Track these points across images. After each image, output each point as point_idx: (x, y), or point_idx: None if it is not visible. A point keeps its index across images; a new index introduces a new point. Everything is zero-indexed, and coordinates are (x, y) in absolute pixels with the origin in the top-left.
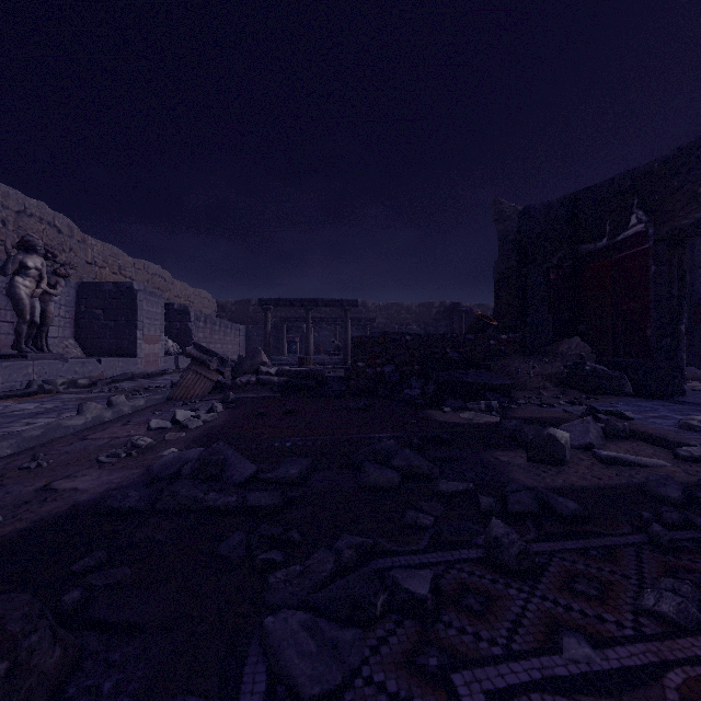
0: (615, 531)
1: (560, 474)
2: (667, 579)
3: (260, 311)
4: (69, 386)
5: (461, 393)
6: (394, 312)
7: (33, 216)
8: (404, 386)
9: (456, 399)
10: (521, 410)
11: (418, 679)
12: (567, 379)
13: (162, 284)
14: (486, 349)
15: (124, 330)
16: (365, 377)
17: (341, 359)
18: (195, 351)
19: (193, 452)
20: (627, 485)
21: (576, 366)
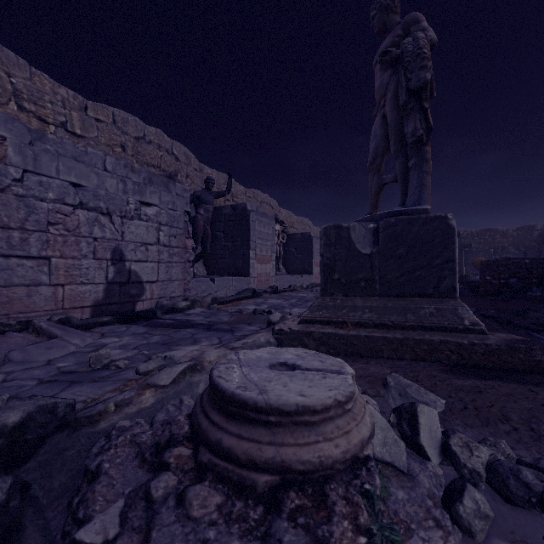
0: None
1: None
2: None
3: None
4: (301, 288)
5: None
6: (488, 237)
7: (264, 202)
8: (527, 291)
9: None
10: None
11: None
12: None
13: (309, 230)
14: None
15: (306, 259)
16: (491, 286)
17: None
18: None
19: None
20: None
21: None
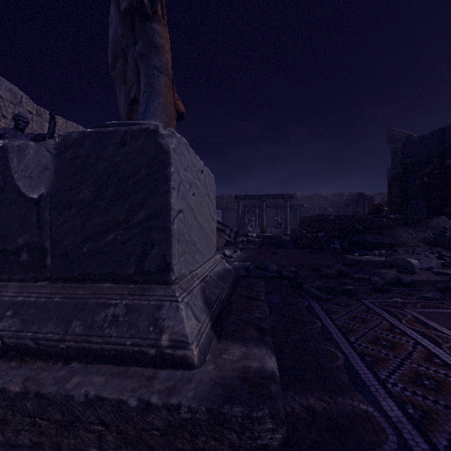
0: (424, 288)
1: (410, 276)
2: (432, 291)
3: (229, 202)
4: None
5: (364, 247)
6: (315, 200)
7: None
8: (330, 243)
9: (361, 250)
10: (399, 255)
11: (351, 299)
12: (434, 241)
13: None
14: (380, 224)
15: None
16: (306, 239)
17: (282, 230)
18: (218, 225)
19: (248, 263)
20: (441, 280)
21: (440, 233)
